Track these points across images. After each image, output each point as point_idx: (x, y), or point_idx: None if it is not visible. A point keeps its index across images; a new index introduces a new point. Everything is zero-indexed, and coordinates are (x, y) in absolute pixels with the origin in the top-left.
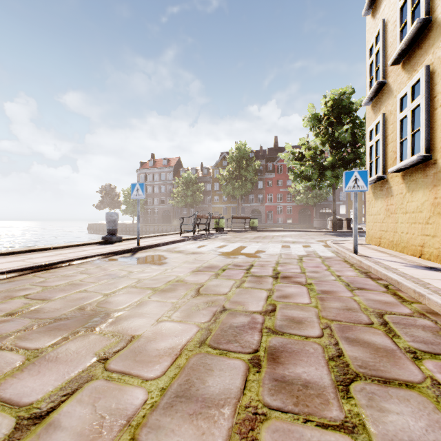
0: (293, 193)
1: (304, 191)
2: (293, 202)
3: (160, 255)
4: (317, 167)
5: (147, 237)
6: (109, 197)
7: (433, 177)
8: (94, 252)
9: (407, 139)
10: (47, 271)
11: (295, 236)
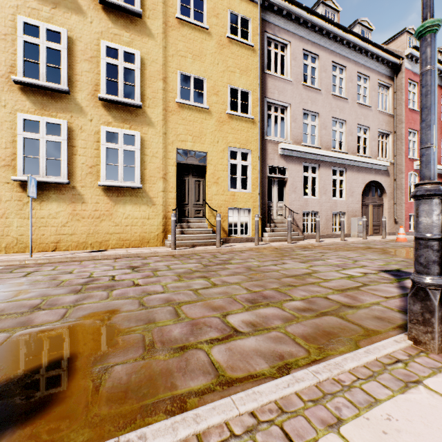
0: None
1: None
2: None
3: None
4: None
5: None
6: None
7: (72, 196)
8: None
9: (40, 160)
10: (289, 370)
11: None
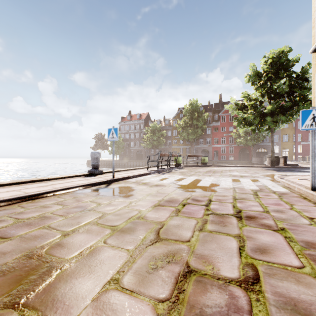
0: (235, 136)
1: (244, 135)
2: (234, 144)
3: (128, 187)
4: (258, 114)
5: (122, 170)
6: (101, 142)
7: None
8: (77, 183)
9: None
10: (32, 201)
11: (240, 170)
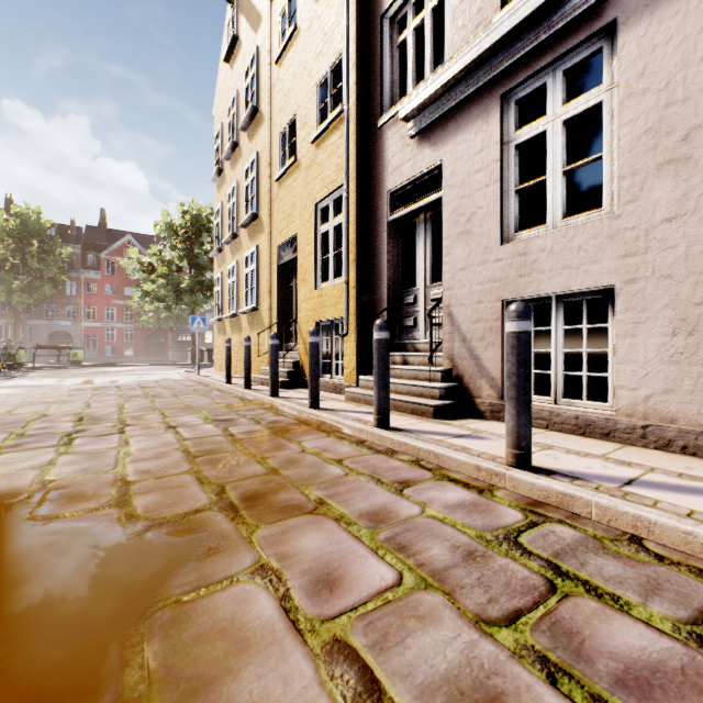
0: (138, 309)
1: (156, 309)
2: (136, 324)
3: None
4: (173, 288)
5: None
6: None
7: (240, 327)
8: None
9: (231, 299)
10: None
11: (147, 369)
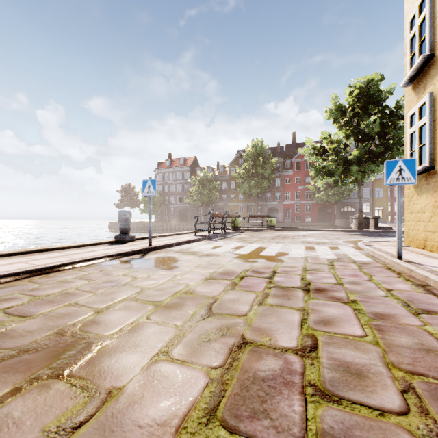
0: (313, 190)
1: (325, 189)
2: (312, 200)
3: (171, 258)
4: (341, 161)
5: (161, 236)
6: (129, 196)
7: None
8: (102, 253)
9: None
10: (46, 275)
11: (318, 235)
